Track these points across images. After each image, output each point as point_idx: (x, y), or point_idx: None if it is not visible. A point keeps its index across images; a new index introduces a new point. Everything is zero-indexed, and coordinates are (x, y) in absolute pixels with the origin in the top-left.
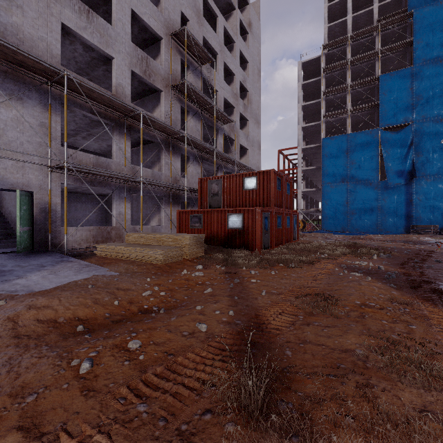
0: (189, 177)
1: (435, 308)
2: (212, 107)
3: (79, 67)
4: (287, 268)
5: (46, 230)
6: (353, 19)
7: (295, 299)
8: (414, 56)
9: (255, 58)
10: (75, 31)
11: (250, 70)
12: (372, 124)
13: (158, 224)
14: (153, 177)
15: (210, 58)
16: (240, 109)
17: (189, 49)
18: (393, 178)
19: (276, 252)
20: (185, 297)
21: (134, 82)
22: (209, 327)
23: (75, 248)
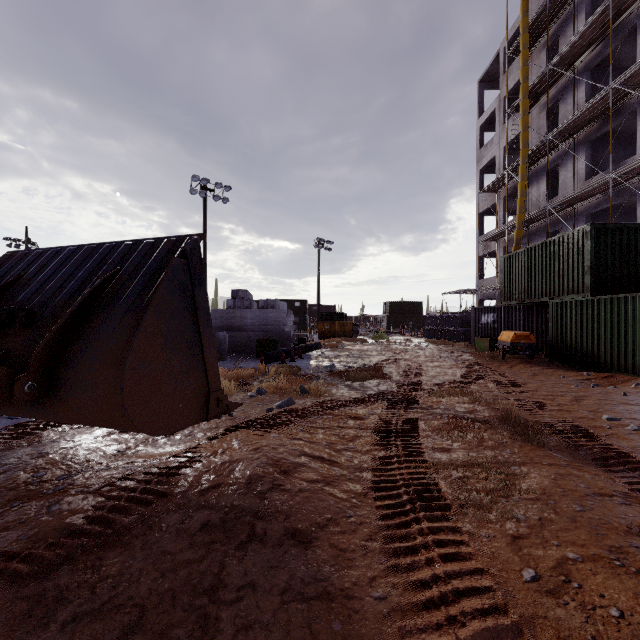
0: None
1: None
2: None
3: None
4: None
5: None
6: None
7: None
8: None
9: None
10: None
11: None
12: None
13: None
14: None
15: None
16: None
17: None
18: None
19: None
20: None
21: None
22: None
23: None
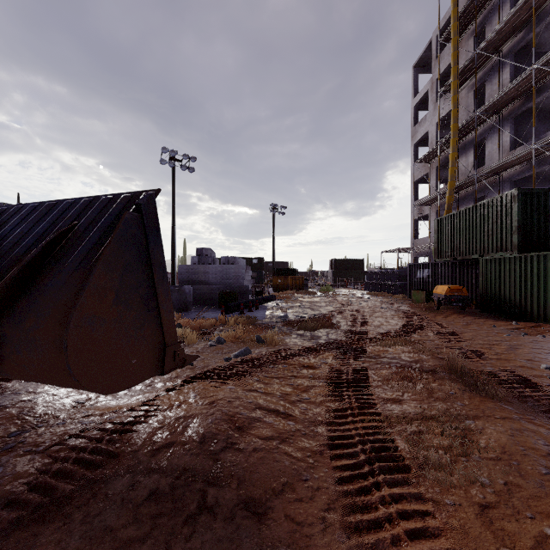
0: None
1: None
2: None
3: None
4: None
5: None
6: None
7: None
8: None
9: None
10: None
11: None
12: None
13: None
14: None
15: None
16: None
17: None
18: None
19: None
20: None
21: None
22: None
23: None
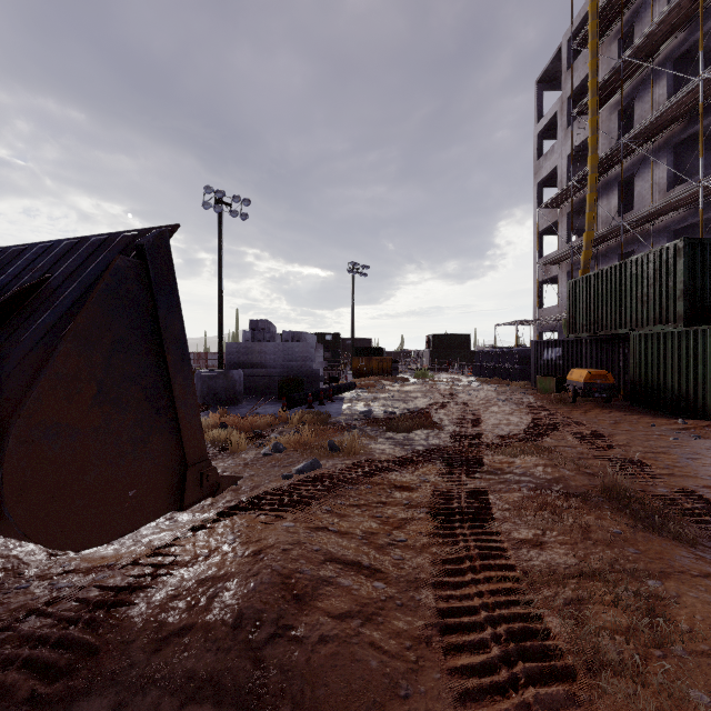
0: None
1: None
2: None
3: None
4: None
5: None
6: None
7: None
8: None
9: None
10: None
11: None
12: None
13: None
14: None
15: None
16: None
17: None
18: None
19: None
20: None
21: None
22: None
23: None
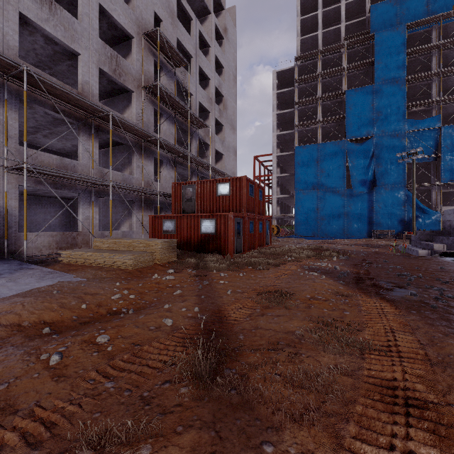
0: (162, 181)
1: (368, 298)
2: (187, 111)
3: (39, 60)
4: (255, 271)
5: (2, 236)
6: (323, 34)
7: (256, 296)
8: (375, 75)
9: (231, 64)
10: (35, 22)
11: (226, 76)
12: (340, 136)
13: (129, 229)
14: (123, 181)
15: (184, 61)
16: (215, 113)
17: (162, 50)
18: (357, 186)
19: (247, 256)
20: (154, 299)
21: (103, 80)
22: (175, 322)
23: (35, 255)
